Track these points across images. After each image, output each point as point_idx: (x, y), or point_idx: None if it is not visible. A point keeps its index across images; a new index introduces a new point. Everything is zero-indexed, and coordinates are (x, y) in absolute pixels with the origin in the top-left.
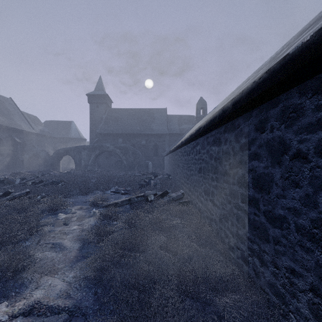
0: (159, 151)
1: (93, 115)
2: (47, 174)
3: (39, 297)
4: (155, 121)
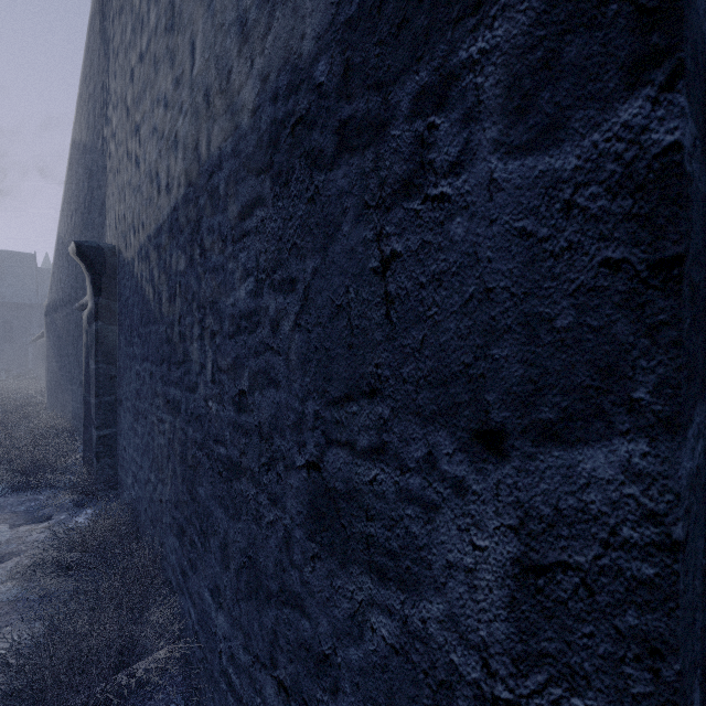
0: (17, 334)
1: None
2: None
3: None
4: (6, 277)
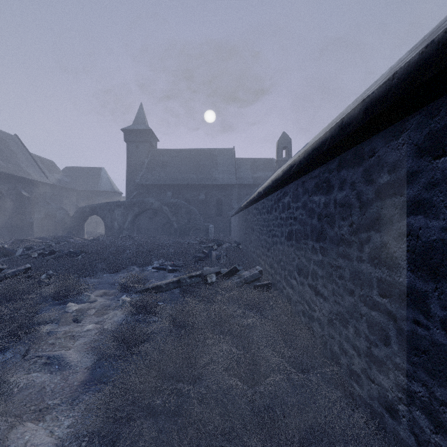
0: (224, 209)
1: (132, 159)
2: (64, 242)
3: None
4: (218, 167)
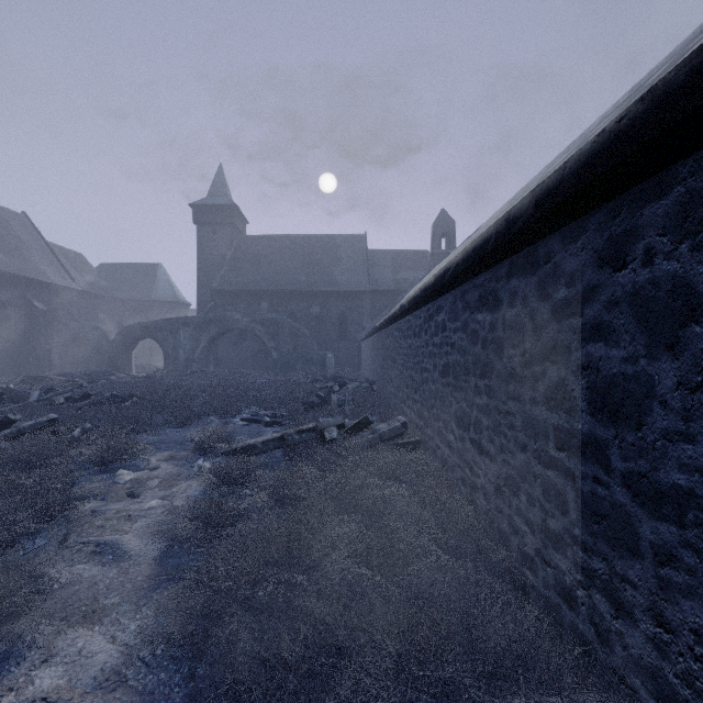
0: (349, 329)
1: (206, 250)
2: (101, 381)
3: (47, 688)
4: (340, 263)
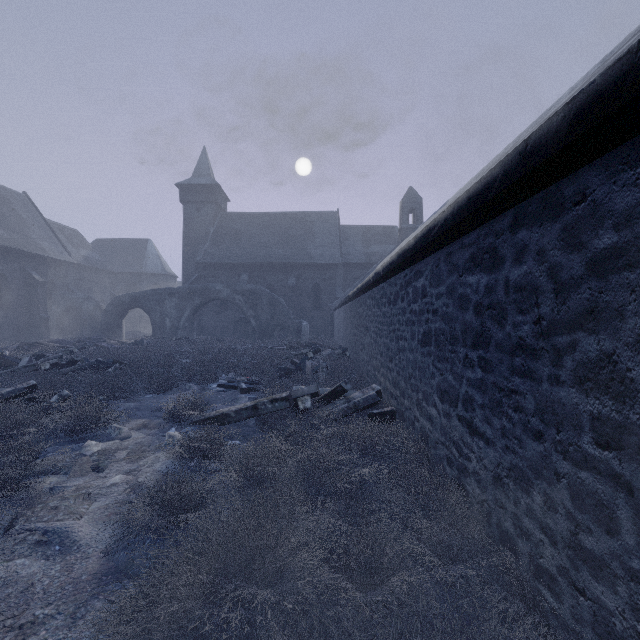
0: (323, 299)
1: (190, 227)
2: (91, 347)
3: None
4: (315, 238)
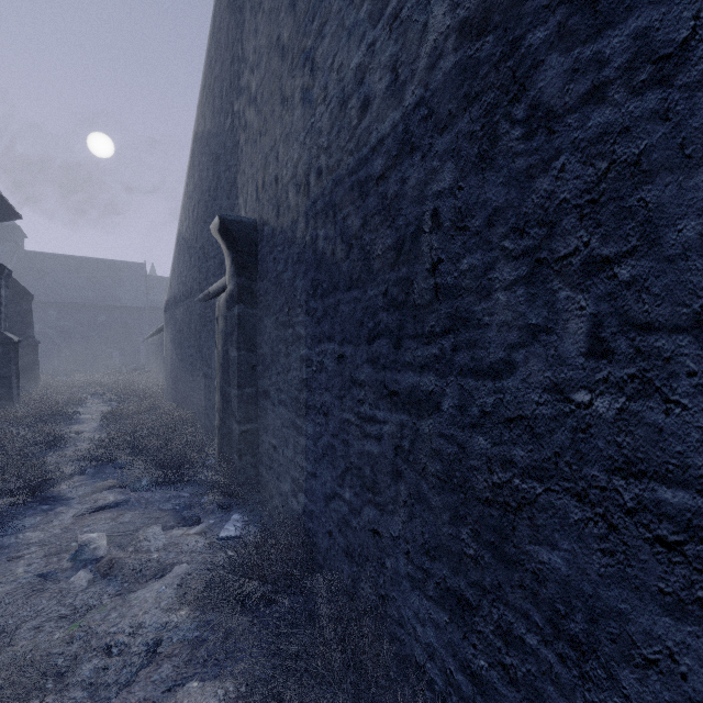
0: (131, 334)
1: None
2: None
3: None
4: (124, 285)
